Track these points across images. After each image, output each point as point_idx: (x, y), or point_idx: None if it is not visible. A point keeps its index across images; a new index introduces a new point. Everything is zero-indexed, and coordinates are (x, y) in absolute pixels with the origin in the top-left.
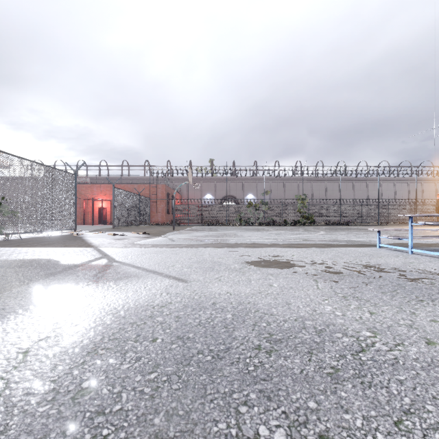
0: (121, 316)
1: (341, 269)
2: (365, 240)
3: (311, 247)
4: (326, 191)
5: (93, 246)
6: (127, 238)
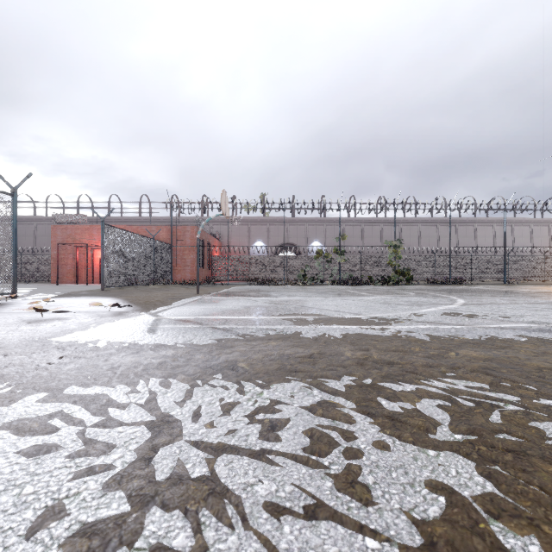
0: None
1: None
2: None
3: None
4: (419, 238)
5: None
6: (71, 317)
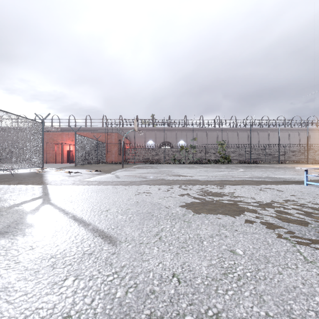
0: None
1: (299, 215)
2: (284, 177)
3: (243, 185)
4: (238, 138)
5: (44, 183)
6: (81, 175)
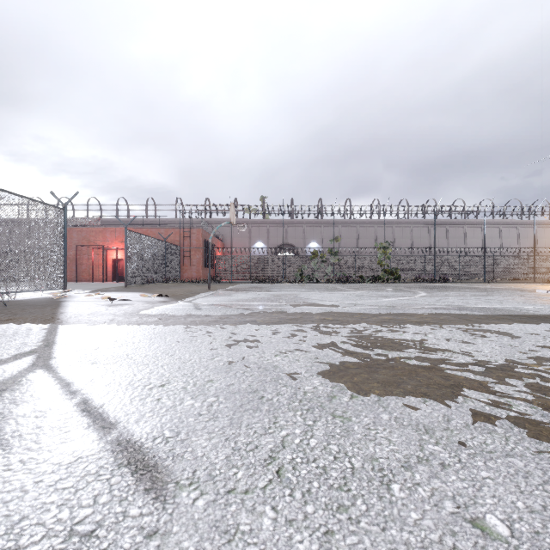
0: None
1: None
2: (508, 307)
3: (435, 323)
4: (411, 238)
5: (56, 320)
6: (131, 303)
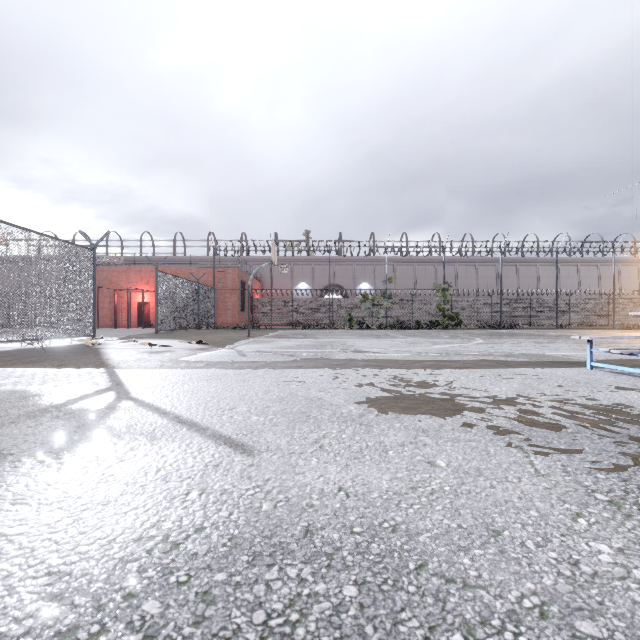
0: (49, 593)
1: (554, 416)
2: (556, 354)
3: (474, 368)
4: (477, 278)
5: (108, 365)
6: (172, 350)
